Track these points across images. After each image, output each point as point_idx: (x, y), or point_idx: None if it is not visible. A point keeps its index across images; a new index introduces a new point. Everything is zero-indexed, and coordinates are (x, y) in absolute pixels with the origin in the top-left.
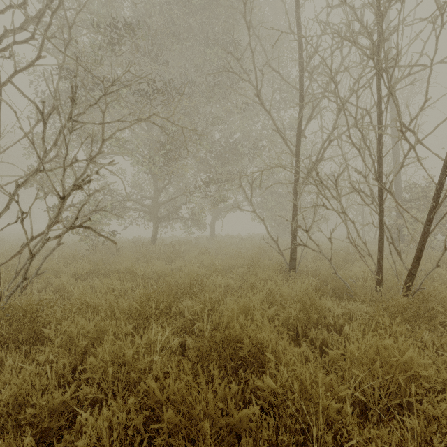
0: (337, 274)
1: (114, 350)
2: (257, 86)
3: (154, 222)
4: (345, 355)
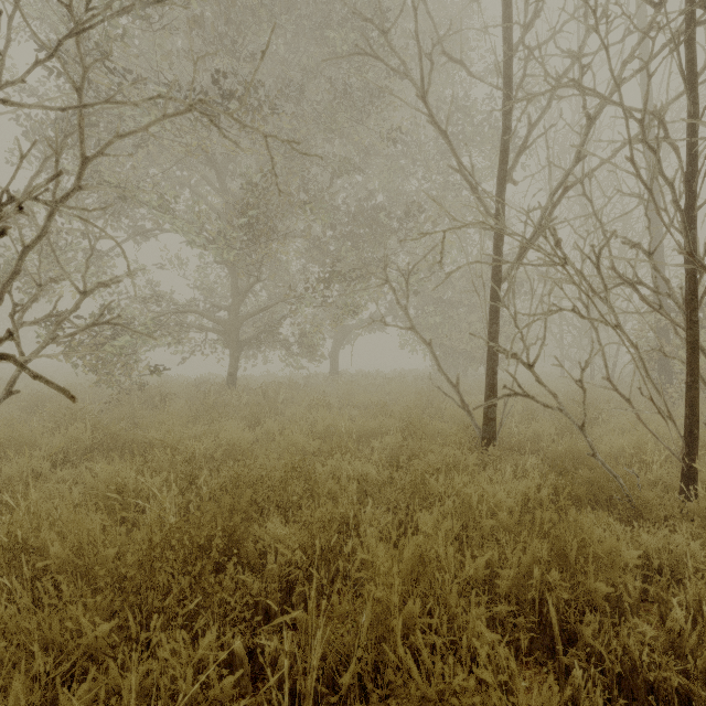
0: (598, 456)
1: None
2: (422, 80)
3: (232, 349)
4: (688, 699)
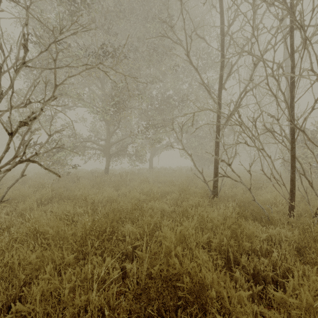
0: (256, 200)
1: (48, 288)
2: (187, 47)
3: (107, 157)
4: (276, 282)
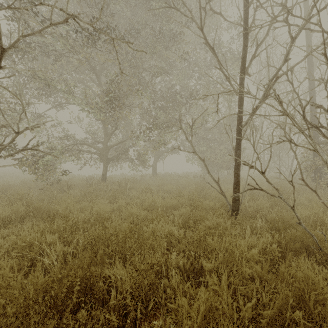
0: (302, 224)
1: None
2: (200, 19)
3: (104, 162)
4: None
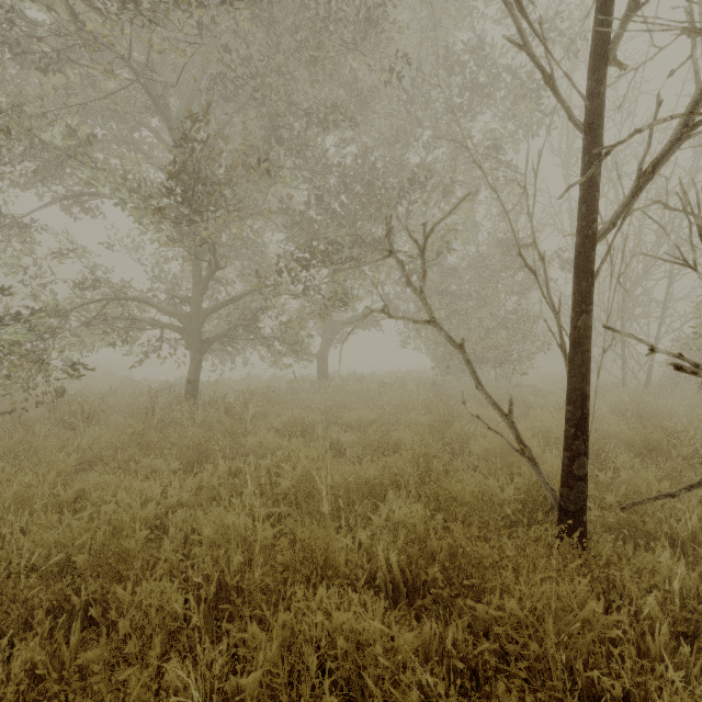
0: None
1: None
2: None
3: (193, 350)
4: None
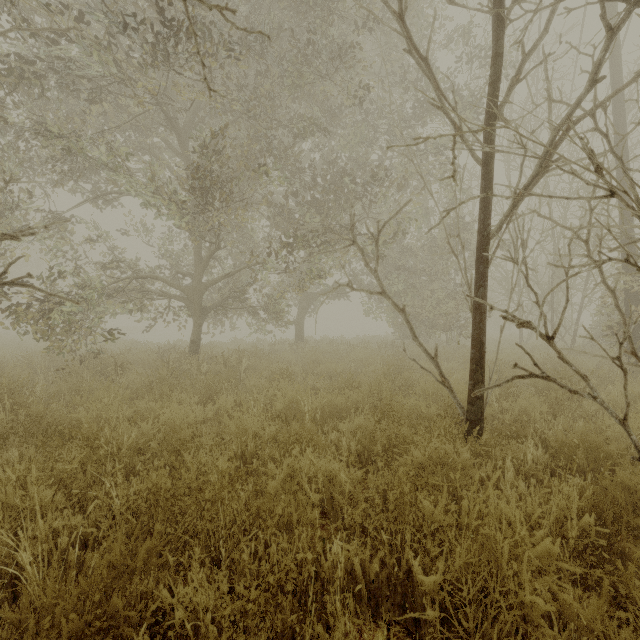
0: None
1: None
2: None
3: (195, 317)
4: None
